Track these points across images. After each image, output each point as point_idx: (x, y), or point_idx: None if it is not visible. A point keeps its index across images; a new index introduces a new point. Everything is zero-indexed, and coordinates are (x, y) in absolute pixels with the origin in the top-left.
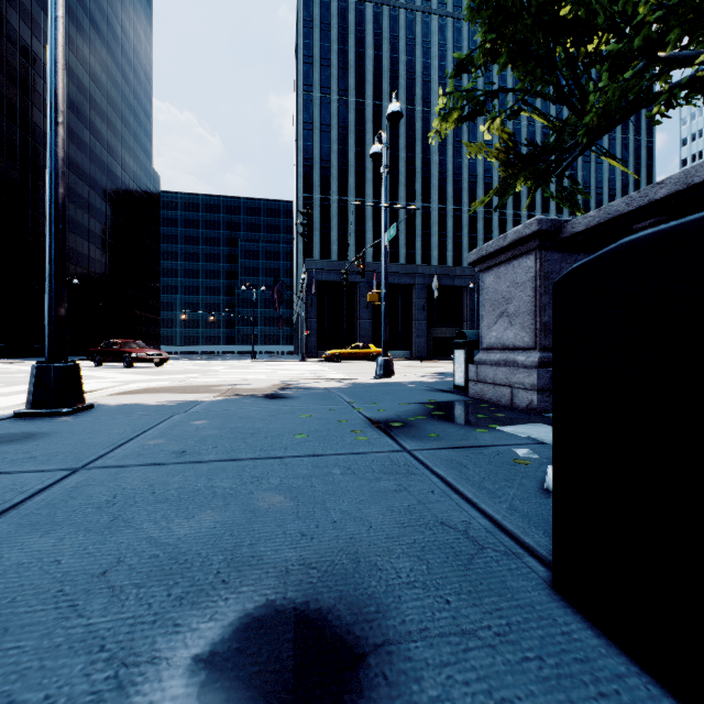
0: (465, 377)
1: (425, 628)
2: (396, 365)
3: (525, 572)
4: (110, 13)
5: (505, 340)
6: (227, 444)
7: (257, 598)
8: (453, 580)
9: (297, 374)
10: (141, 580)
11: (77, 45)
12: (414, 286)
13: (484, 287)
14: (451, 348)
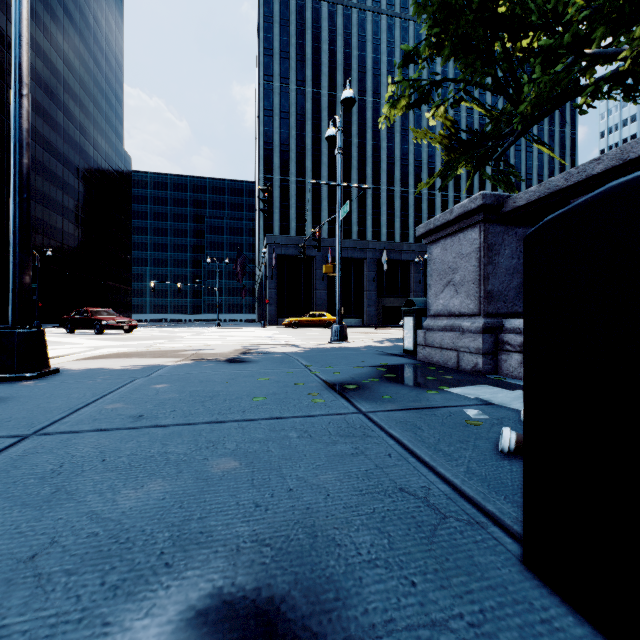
0: (414, 342)
1: (390, 619)
2: (349, 332)
3: (491, 545)
4: (83, 3)
5: (451, 307)
6: (185, 408)
7: (203, 585)
8: (417, 556)
9: (258, 340)
10: (73, 565)
11: (51, 32)
12: (365, 260)
13: (432, 258)
14: (399, 316)
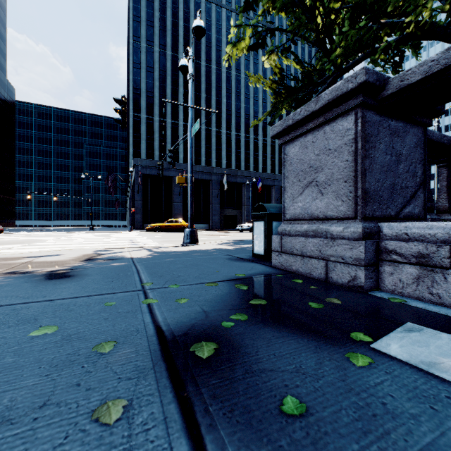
0: (265, 247)
1: None
2: (199, 234)
3: None
4: None
5: (314, 210)
6: None
7: None
8: None
9: (118, 243)
10: None
11: None
12: (211, 181)
13: (288, 159)
14: (235, 222)
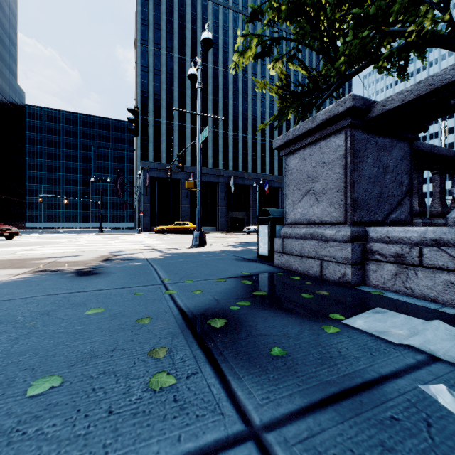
0: (269, 248)
1: None
2: (207, 236)
3: None
4: None
5: (311, 215)
6: None
7: None
8: None
9: (129, 245)
10: None
11: None
12: (218, 183)
13: (289, 169)
14: (242, 224)
